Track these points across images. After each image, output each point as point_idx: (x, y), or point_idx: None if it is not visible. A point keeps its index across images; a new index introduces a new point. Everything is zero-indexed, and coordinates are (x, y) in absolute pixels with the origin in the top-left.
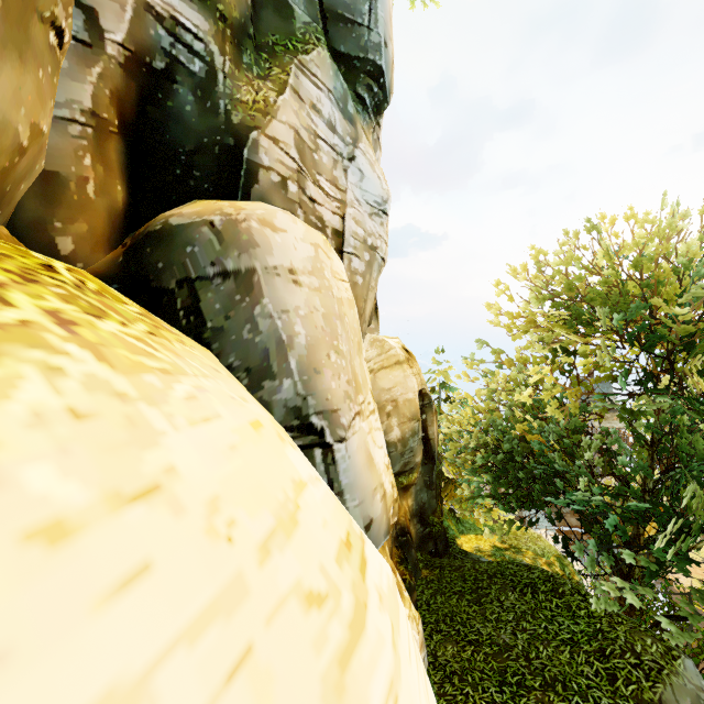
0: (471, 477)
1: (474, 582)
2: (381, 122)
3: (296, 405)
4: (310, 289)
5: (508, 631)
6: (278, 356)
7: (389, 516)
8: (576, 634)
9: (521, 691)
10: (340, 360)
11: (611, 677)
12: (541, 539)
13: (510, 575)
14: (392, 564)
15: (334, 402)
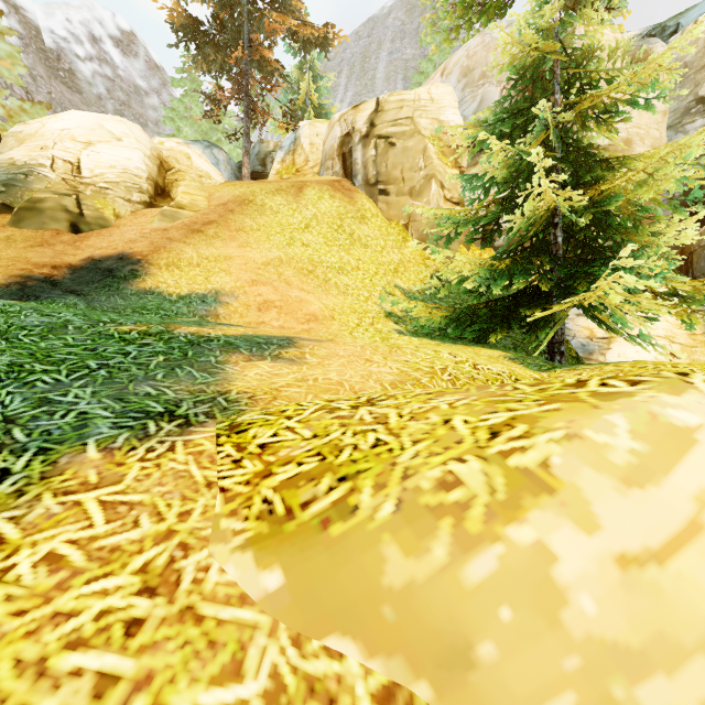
0: None
1: None
2: None
3: None
4: None
5: None
6: None
7: None
8: None
9: None
10: None
11: None
12: None
13: None
14: None
15: None
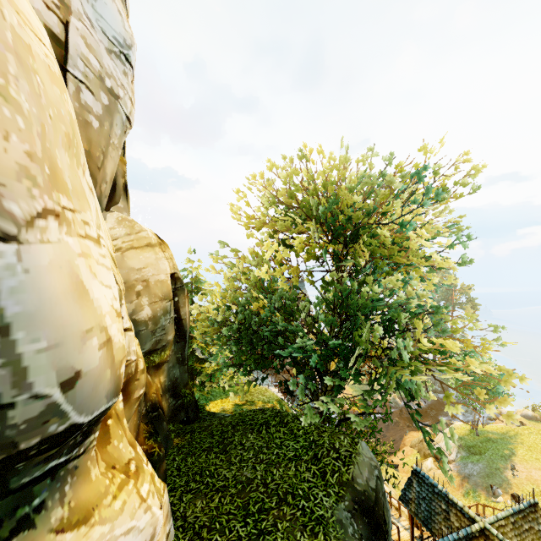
0: (217, 354)
1: (221, 435)
2: None
3: None
4: None
5: (250, 467)
6: None
7: (120, 374)
8: (298, 450)
9: (262, 516)
10: (10, 112)
11: (323, 473)
12: (268, 391)
13: (250, 420)
14: (131, 438)
15: None
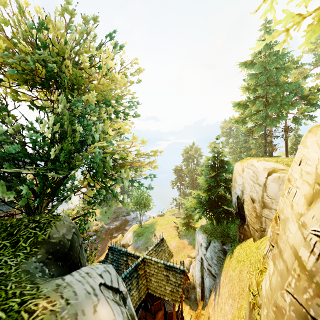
0: None
1: None
2: None
3: None
4: None
5: None
6: None
7: None
8: None
9: None
10: None
11: (14, 243)
12: None
13: None
14: None
15: None
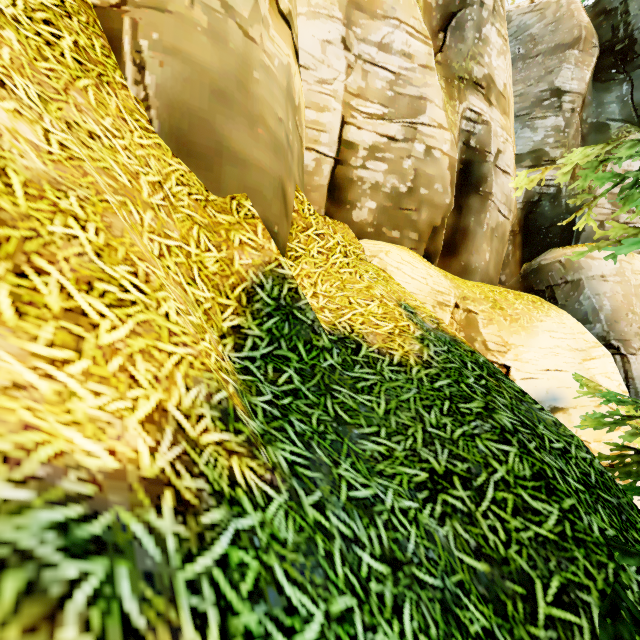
0: None
1: None
2: None
3: (603, 335)
4: (614, 283)
5: None
6: (593, 315)
7: None
8: None
9: None
10: (633, 316)
11: None
12: None
13: None
14: None
15: (627, 336)
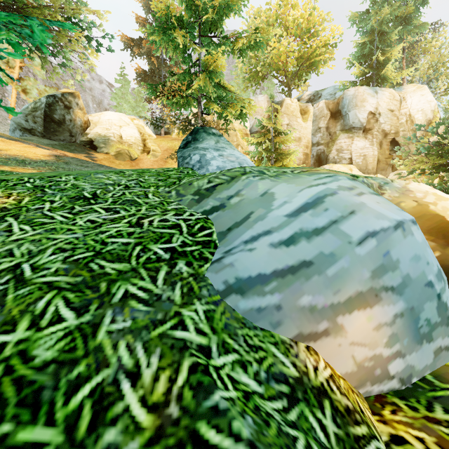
0: None
1: None
2: (379, 119)
3: None
4: None
5: None
6: None
7: None
8: None
9: None
10: None
11: None
12: None
13: None
14: None
15: None
